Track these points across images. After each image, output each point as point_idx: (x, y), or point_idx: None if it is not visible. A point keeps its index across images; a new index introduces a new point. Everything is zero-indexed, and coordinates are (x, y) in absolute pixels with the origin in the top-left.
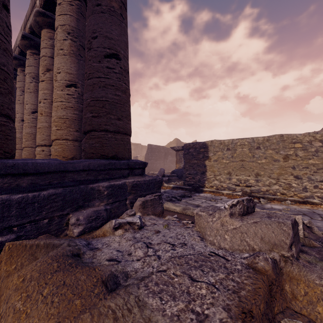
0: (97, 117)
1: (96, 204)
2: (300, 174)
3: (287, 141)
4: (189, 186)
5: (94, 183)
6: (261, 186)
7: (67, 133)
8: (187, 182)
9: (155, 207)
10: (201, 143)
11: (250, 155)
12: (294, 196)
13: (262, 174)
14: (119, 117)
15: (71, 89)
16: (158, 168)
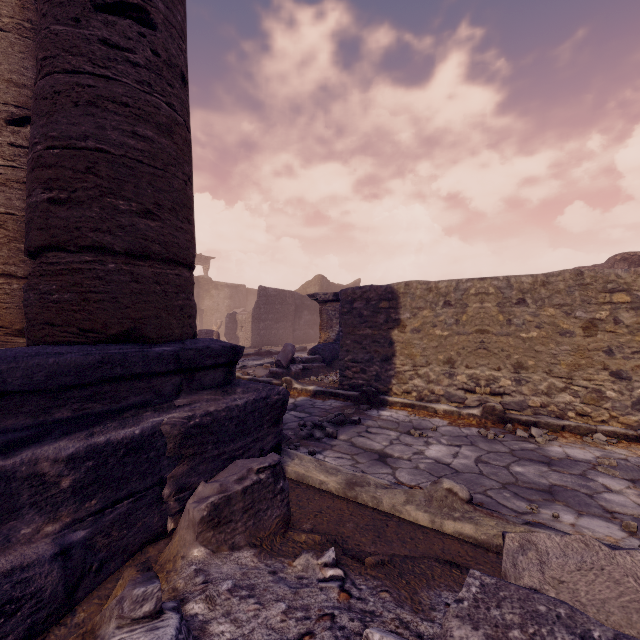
0: (68, 205)
1: (21, 533)
2: (626, 368)
3: (593, 286)
4: (352, 390)
5: (17, 448)
6: (527, 394)
7: (9, 259)
8: (349, 380)
9: (260, 512)
10: (382, 288)
11: (500, 319)
12: (611, 420)
13: (531, 365)
14: (147, 207)
15: (25, 131)
16: (281, 339)
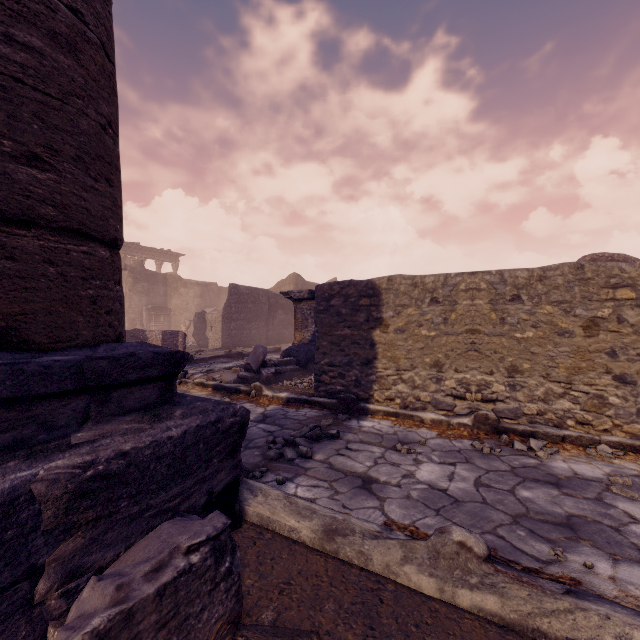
0: None
1: None
2: (631, 371)
3: (595, 281)
4: (329, 397)
5: None
6: (523, 401)
7: None
8: (326, 386)
9: (190, 619)
10: (362, 284)
11: (493, 318)
12: (614, 429)
13: (527, 369)
14: (31, 149)
15: None
16: (253, 340)
